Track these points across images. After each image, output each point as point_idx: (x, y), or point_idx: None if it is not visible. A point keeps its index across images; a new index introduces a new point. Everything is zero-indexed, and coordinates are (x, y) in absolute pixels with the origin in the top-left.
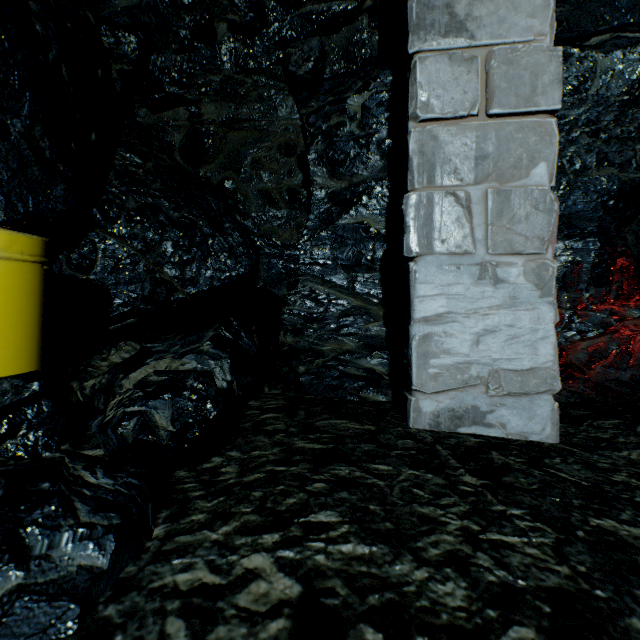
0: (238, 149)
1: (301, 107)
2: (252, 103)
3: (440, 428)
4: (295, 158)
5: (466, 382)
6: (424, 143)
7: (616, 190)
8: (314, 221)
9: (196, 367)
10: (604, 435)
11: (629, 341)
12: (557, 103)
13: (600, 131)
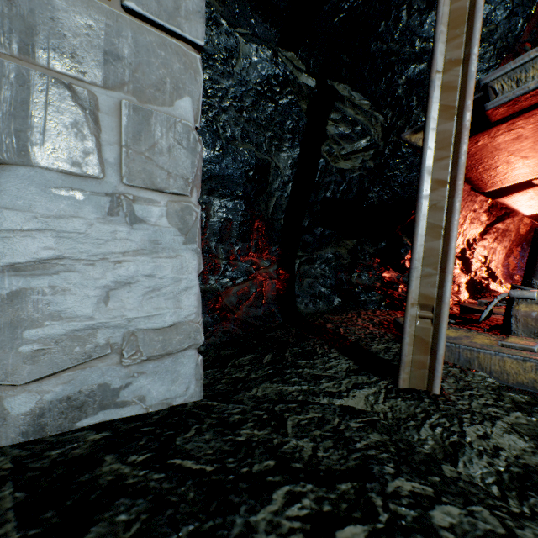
0: None
1: None
2: None
3: (45, 432)
4: None
5: (90, 355)
6: None
7: (254, 164)
8: None
9: None
10: (242, 374)
11: (263, 285)
12: (201, 38)
13: (244, 110)
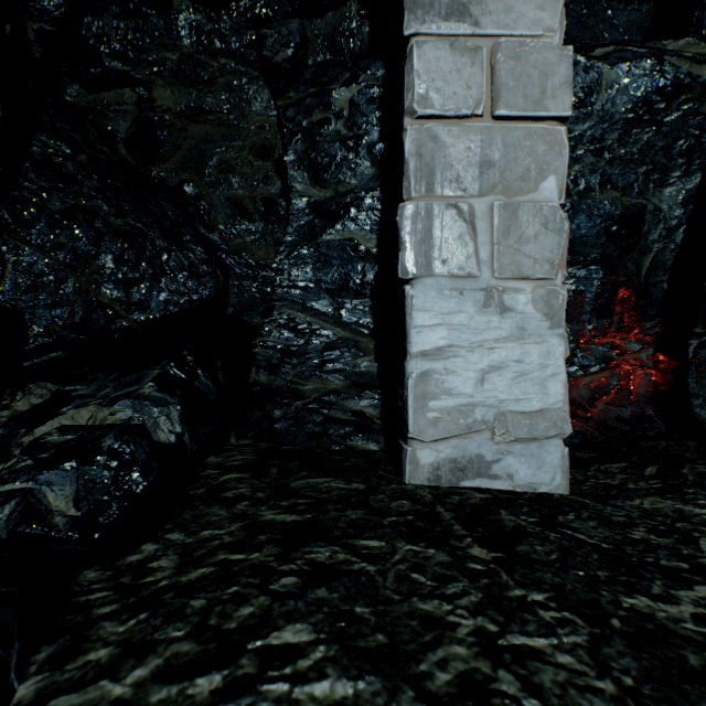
0: (201, 146)
1: (277, 97)
2: (219, 92)
3: (440, 482)
4: (272, 162)
5: (470, 427)
6: (422, 144)
7: (619, 215)
8: (293, 235)
9: (132, 417)
10: (613, 481)
11: (629, 376)
12: (568, 109)
13: (604, 150)
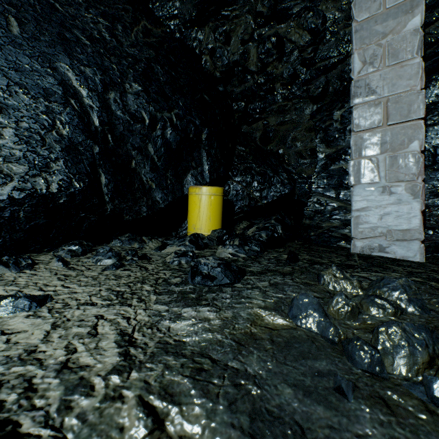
0: (285, 134)
1: (312, 119)
2: (291, 112)
3: (364, 253)
4: (314, 133)
5: (375, 234)
6: (356, 141)
7: None
8: (318, 168)
9: None
10: None
11: None
12: (421, 115)
13: None
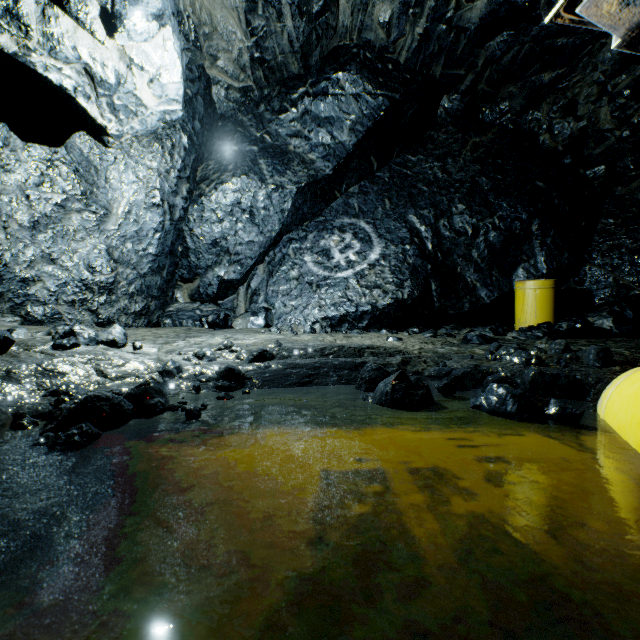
0: None
1: None
2: None
3: None
4: None
5: None
6: None
7: None
8: None
9: (595, 320)
10: None
11: None
12: None
13: None
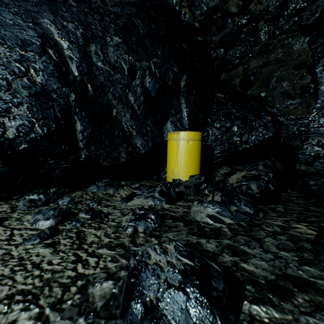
0: (268, 75)
1: (311, 45)
2: (276, 50)
3: None
4: (305, 68)
5: None
6: None
7: None
8: (320, 103)
9: None
10: None
11: None
12: None
13: None
